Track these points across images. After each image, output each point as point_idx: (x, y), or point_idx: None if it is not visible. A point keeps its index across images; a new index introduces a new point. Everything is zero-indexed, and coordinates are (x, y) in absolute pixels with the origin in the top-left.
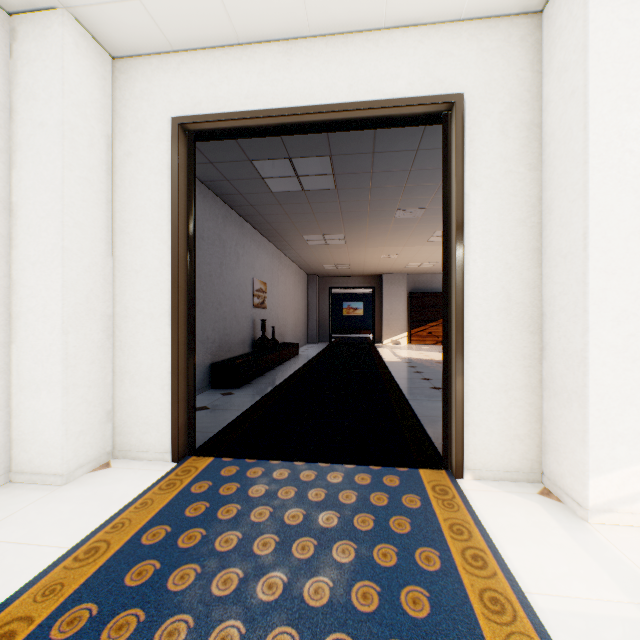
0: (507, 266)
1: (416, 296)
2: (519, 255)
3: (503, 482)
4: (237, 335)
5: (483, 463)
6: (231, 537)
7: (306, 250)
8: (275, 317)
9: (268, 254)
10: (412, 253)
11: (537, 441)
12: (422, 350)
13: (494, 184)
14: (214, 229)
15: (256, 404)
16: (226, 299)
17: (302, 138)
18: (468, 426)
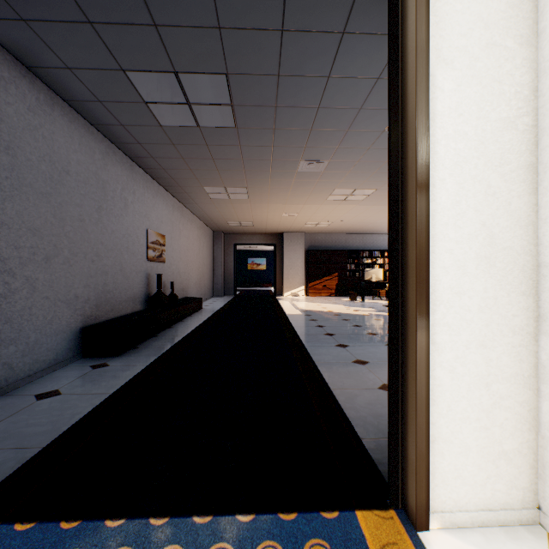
0: (490, 190)
1: (313, 253)
2: (506, 174)
3: (487, 530)
4: (124, 291)
5: (455, 500)
6: None
7: (209, 204)
8: (176, 271)
9: (167, 205)
10: (311, 212)
11: (531, 459)
12: (319, 302)
13: (471, 61)
14: (88, 165)
15: (131, 382)
16: (107, 250)
17: (188, 38)
18: (433, 443)
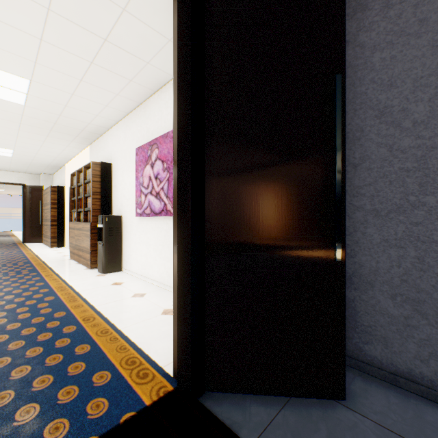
0: None
1: None
2: None
3: None
4: None
5: None
6: (20, 373)
7: None
8: None
9: None
10: None
11: None
12: None
13: None
14: None
15: None
16: None
17: None
18: None
